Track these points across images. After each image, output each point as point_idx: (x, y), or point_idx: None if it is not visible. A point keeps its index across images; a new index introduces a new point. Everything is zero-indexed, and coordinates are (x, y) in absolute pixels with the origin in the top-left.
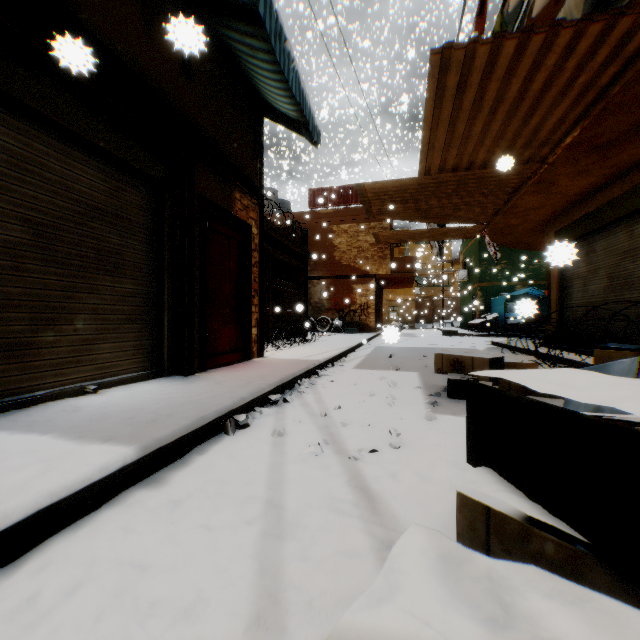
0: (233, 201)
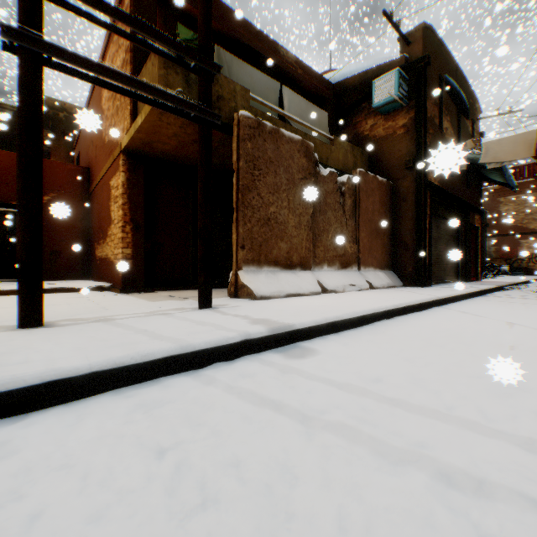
0: (473, 220)
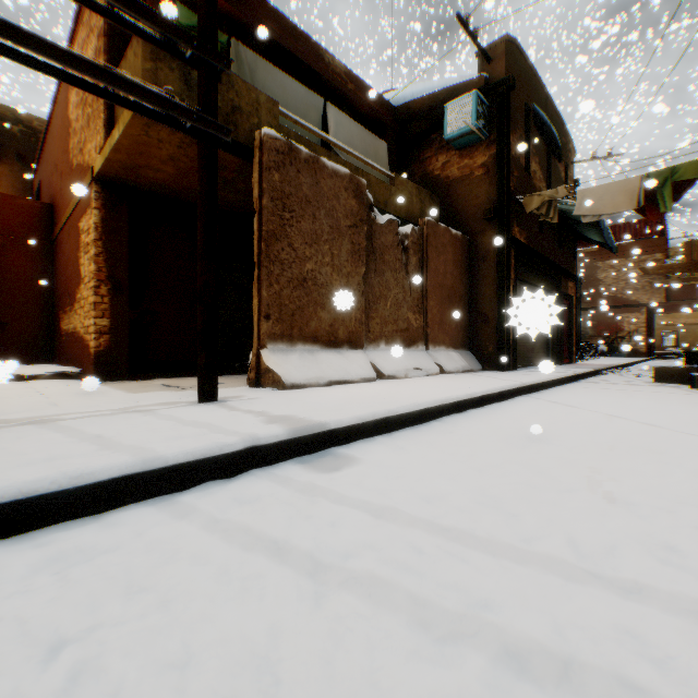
0: (567, 288)
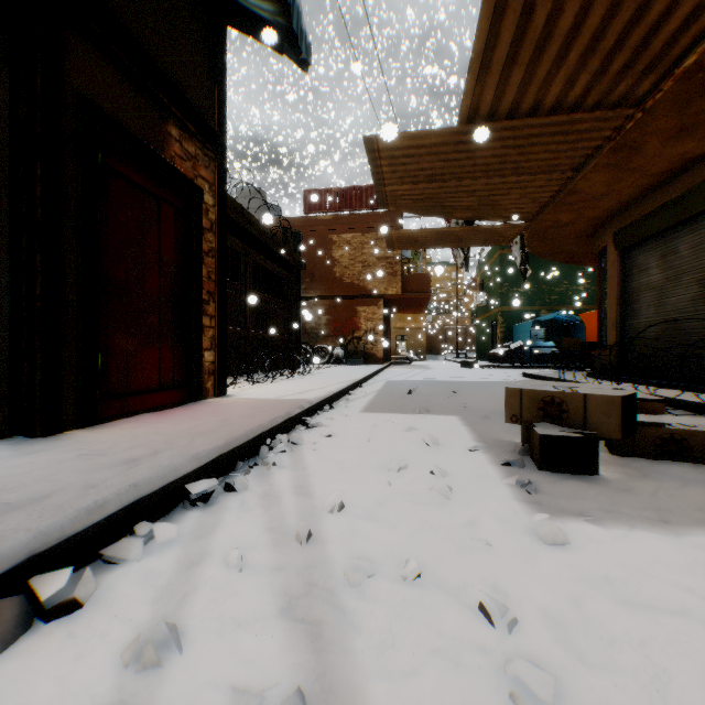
0: (165, 138)
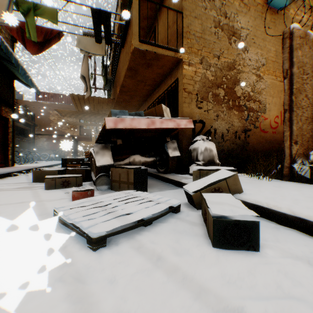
0: (2, 110)
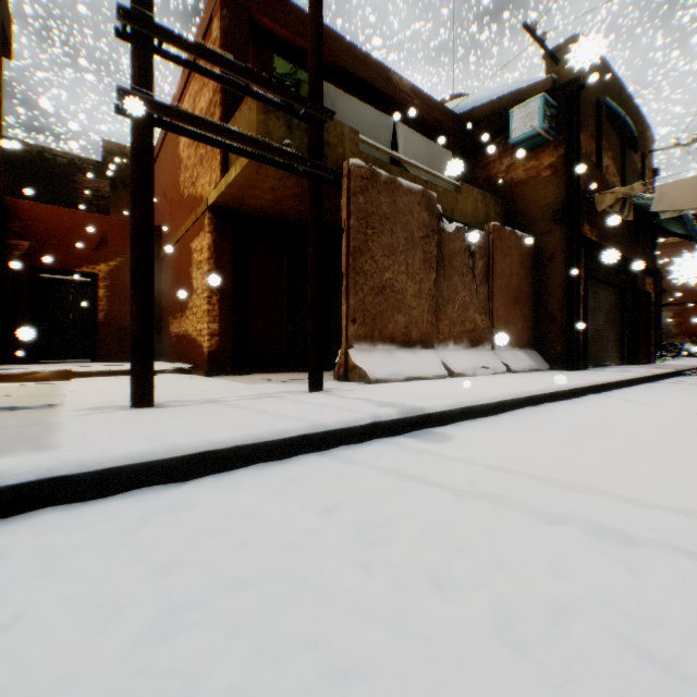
0: (643, 284)
